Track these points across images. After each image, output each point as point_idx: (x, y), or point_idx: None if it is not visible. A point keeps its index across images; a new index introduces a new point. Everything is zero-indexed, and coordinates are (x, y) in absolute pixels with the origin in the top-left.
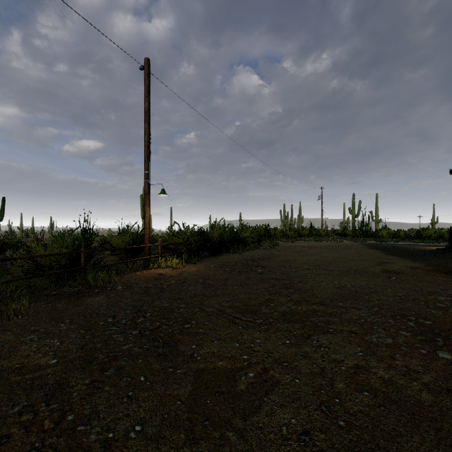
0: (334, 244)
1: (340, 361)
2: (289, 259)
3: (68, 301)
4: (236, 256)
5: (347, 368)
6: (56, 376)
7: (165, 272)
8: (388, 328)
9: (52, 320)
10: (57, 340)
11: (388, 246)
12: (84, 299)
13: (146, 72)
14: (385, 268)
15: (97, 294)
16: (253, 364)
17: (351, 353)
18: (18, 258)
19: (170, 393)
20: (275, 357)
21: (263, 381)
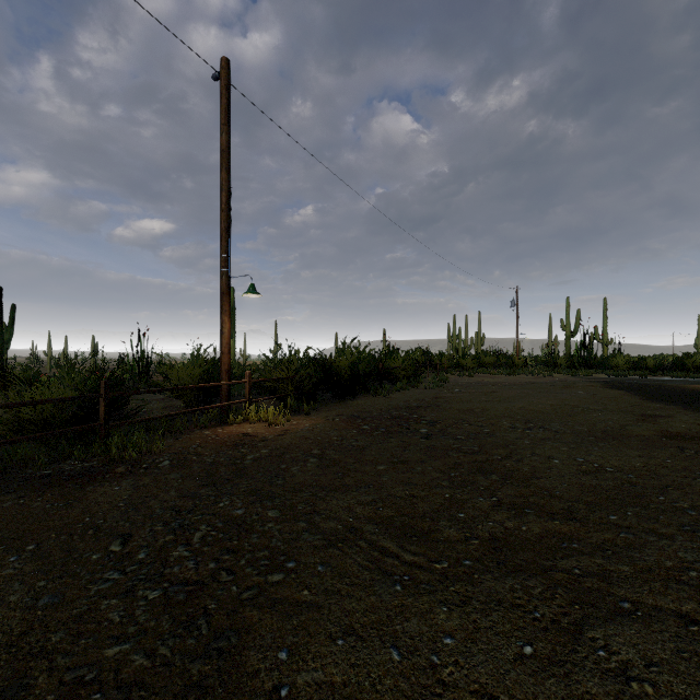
0: (541, 380)
1: None
2: (474, 408)
3: (61, 492)
4: (380, 400)
5: None
6: None
7: (255, 430)
8: None
9: (3, 543)
10: None
11: (640, 385)
12: (90, 490)
13: (224, 82)
14: (661, 427)
15: (119, 477)
16: None
17: None
18: None
19: None
20: None
21: None
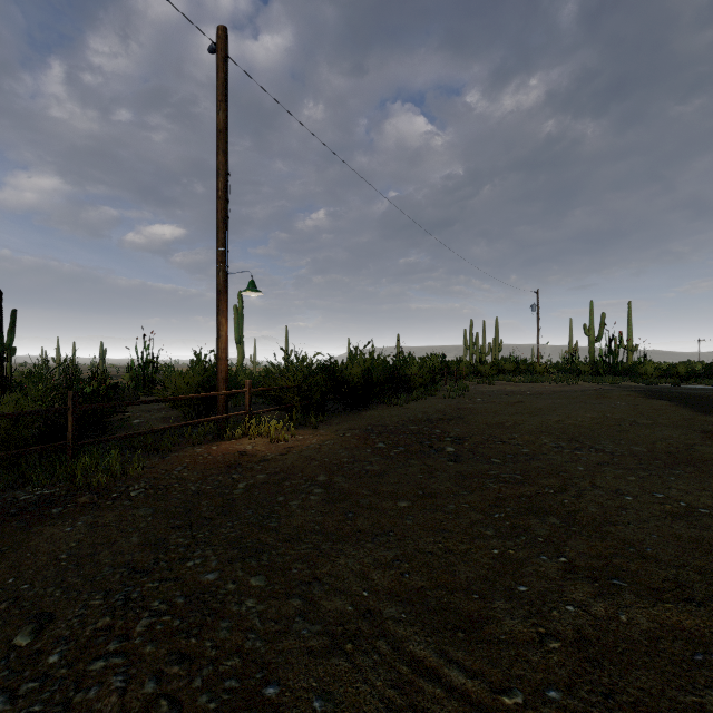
0: (569, 389)
1: None
2: (503, 421)
3: None
4: (396, 411)
5: None
6: None
7: (254, 447)
8: None
9: None
10: None
11: (681, 394)
12: (36, 530)
13: (220, 53)
14: None
15: (78, 511)
16: None
17: None
18: None
19: None
20: None
21: None
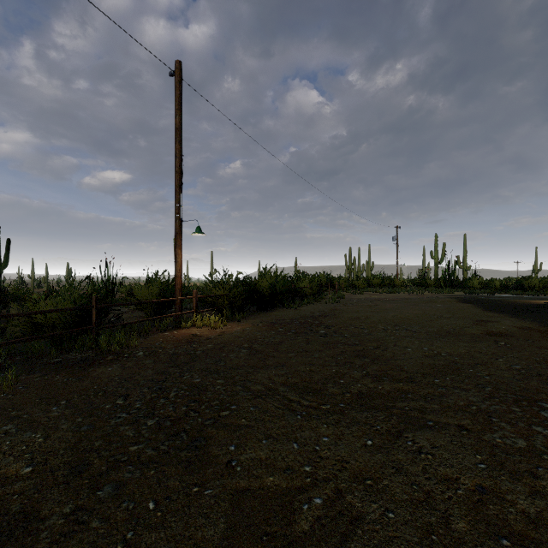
0: (414, 297)
1: (454, 480)
2: (360, 316)
3: (71, 372)
4: (292, 311)
5: (466, 492)
6: (24, 498)
7: (201, 332)
8: (514, 421)
9: (43, 400)
10: (41, 433)
11: (484, 300)
12: (91, 370)
13: (177, 78)
14: (488, 328)
15: (109, 362)
16: (319, 481)
17: (468, 465)
18: (6, 316)
19: (191, 534)
20: (352, 469)
21: (337, 513)
